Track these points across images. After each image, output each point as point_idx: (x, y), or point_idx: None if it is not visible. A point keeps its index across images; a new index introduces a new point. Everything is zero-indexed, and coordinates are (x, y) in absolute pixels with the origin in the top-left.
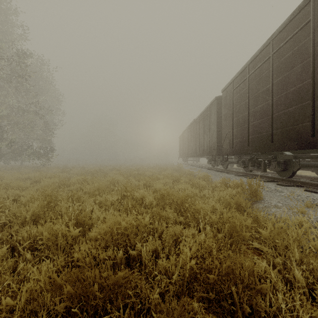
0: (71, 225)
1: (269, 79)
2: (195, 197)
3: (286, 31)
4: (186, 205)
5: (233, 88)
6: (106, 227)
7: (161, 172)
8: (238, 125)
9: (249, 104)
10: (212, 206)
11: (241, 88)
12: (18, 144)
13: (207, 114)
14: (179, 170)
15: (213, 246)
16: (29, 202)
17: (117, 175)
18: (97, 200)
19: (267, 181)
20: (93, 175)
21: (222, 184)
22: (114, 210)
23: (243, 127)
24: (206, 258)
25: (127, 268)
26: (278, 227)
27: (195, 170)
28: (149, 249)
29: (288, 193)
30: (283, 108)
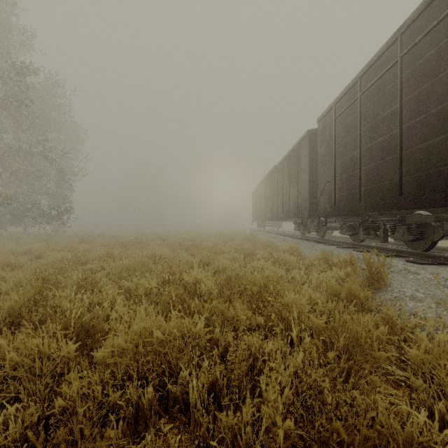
0: (70, 333)
1: (395, 96)
2: (279, 282)
3: (425, 17)
4: (267, 297)
5: (335, 115)
6: (123, 343)
7: (226, 242)
8: (343, 171)
9: (361, 137)
10: (309, 298)
11: (349, 114)
12: (20, 202)
13: (294, 157)
14: (253, 240)
15: (324, 384)
16: (13, 290)
17: (161, 246)
18: (124, 288)
19: (389, 255)
20: (125, 247)
21: (320, 260)
22: (150, 304)
23: (351, 174)
24: (311, 407)
25: (164, 416)
26: (440, 343)
27: (275, 239)
28: (204, 382)
29: (429, 275)
30: (420, 140)
